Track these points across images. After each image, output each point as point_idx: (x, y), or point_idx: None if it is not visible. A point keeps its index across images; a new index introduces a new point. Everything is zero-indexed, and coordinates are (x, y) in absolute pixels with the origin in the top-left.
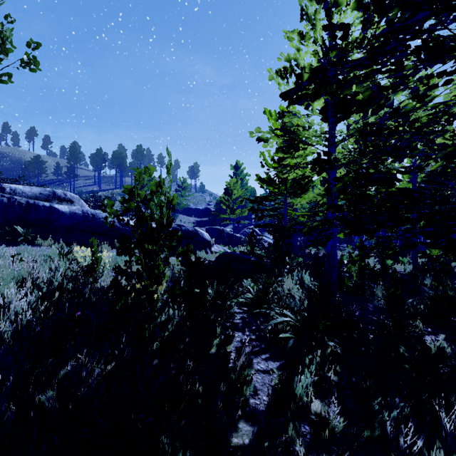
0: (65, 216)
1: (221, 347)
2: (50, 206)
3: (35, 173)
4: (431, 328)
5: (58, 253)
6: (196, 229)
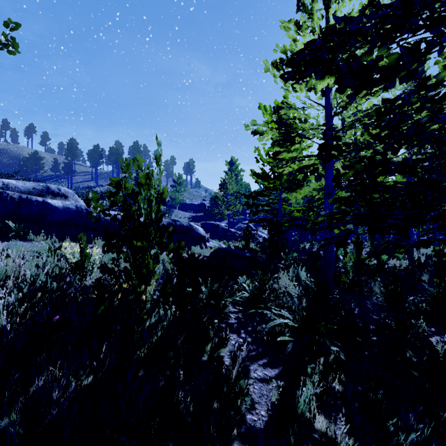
0: (59, 211)
1: (214, 352)
2: (44, 201)
3: (33, 169)
4: (434, 328)
5: (48, 249)
6: (191, 224)
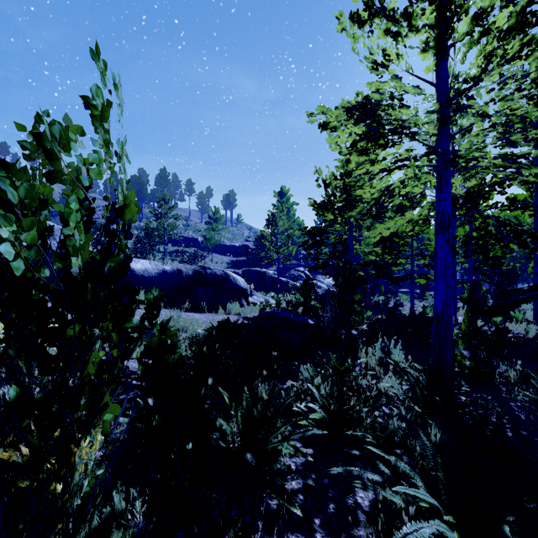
0: None
1: None
2: None
3: None
4: None
5: None
6: (226, 273)
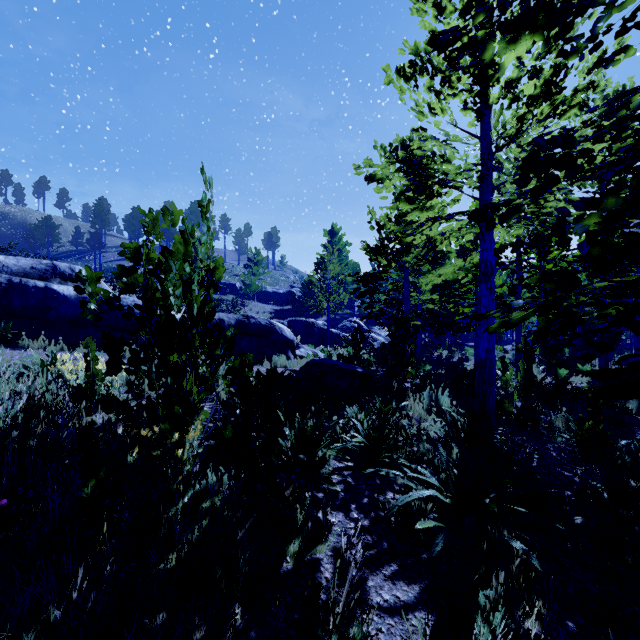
0: (69, 302)
1: (305, 552)
2: (46, 287)
3: (45, 242)
4: None
5: (41, 362)
6: (272, 323)
